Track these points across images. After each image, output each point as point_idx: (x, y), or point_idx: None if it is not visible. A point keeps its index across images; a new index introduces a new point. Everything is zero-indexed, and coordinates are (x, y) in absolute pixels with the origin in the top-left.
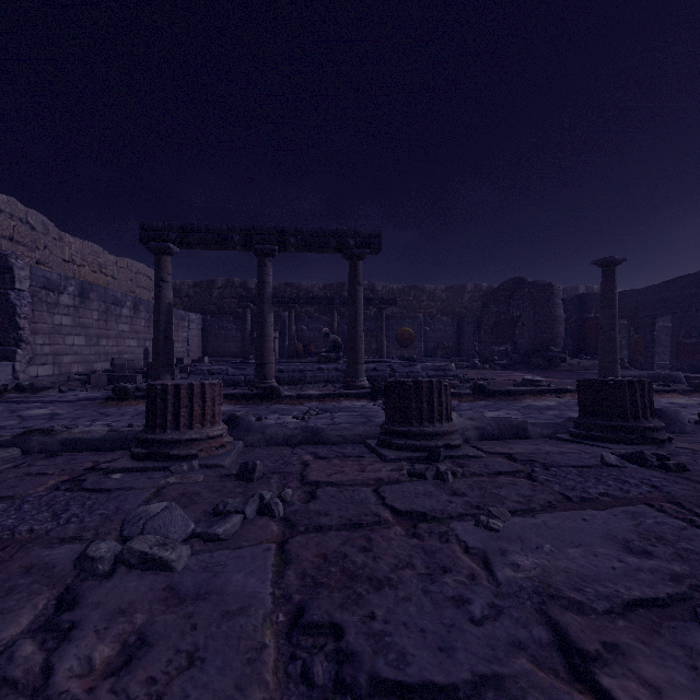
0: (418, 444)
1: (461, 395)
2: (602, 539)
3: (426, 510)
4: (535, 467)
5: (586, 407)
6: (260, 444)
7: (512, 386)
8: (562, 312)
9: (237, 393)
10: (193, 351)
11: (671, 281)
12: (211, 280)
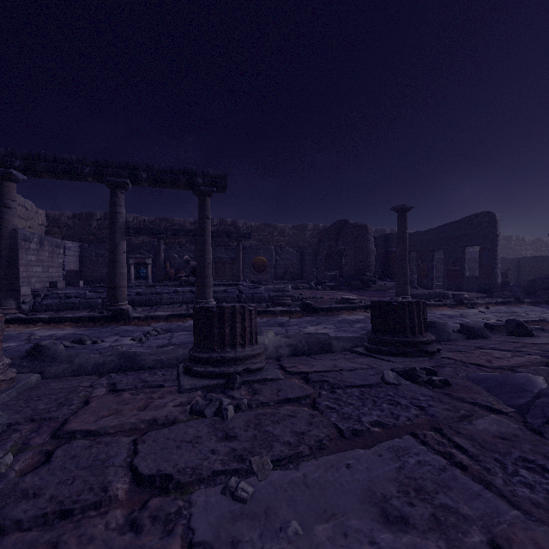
0: (217, 371)
1: (291, 312)
2: (359, 500)
3: (176, 470)
4: (323, 390)
5: (377, 324)
6: (66, 374)
7: (334, 303)
8: (374, 246)
9: (84, 316)
10: (69, 276)
11: (443, 226)
12: (90, 212)
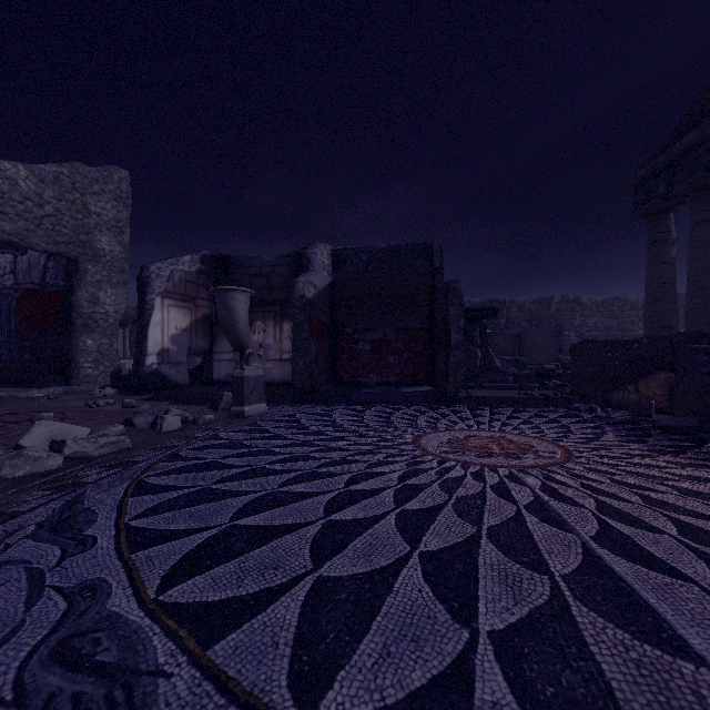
0: None
1: None
2: None
3: None
4: None
5: None
6: None
7: None
8: None
9: None
10: None
11: None
12: None
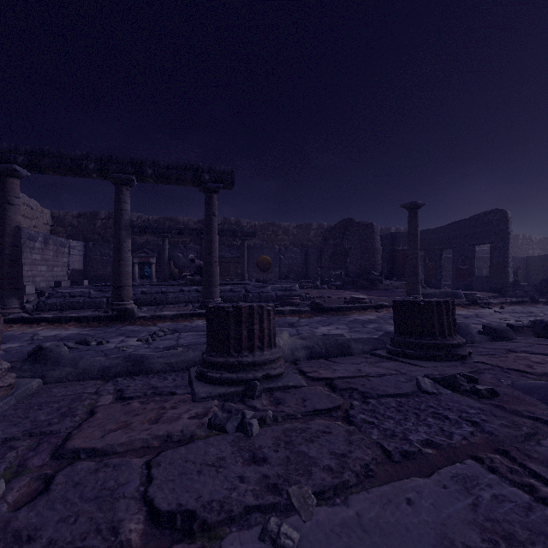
0: (234, 377)
1: (301, 312)
2: None
3: (200, 504)
4: (354, 400)
5: (401, 326)
6: (69, 379)
7: (343, 303)
8: (380, 245)
9: (89, 315)
10: (74, 275)
11: (452, 224)
12: (95, 212)
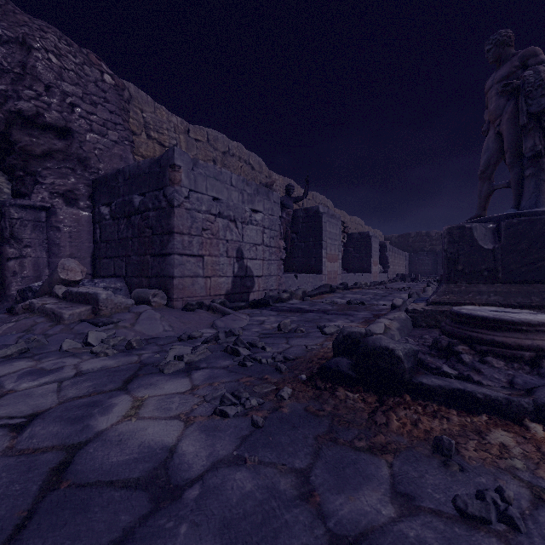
0: None
1: None
2: None
3: None
4: None
5: None
6: None
7: None
8: None
9: None
10: (406, 271)
11: None
12: (408, 233)
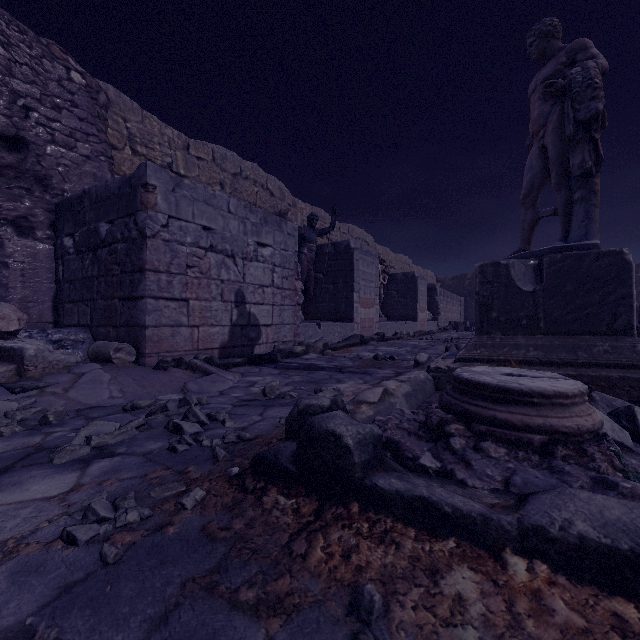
0: None
1: None
2: None
3: None
4: None
5: None
6: None
7: None
8: None
9: None
10: (461, 319)
11: None
12: (463, 274)
